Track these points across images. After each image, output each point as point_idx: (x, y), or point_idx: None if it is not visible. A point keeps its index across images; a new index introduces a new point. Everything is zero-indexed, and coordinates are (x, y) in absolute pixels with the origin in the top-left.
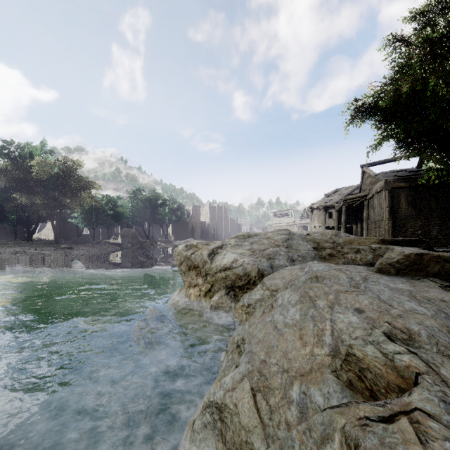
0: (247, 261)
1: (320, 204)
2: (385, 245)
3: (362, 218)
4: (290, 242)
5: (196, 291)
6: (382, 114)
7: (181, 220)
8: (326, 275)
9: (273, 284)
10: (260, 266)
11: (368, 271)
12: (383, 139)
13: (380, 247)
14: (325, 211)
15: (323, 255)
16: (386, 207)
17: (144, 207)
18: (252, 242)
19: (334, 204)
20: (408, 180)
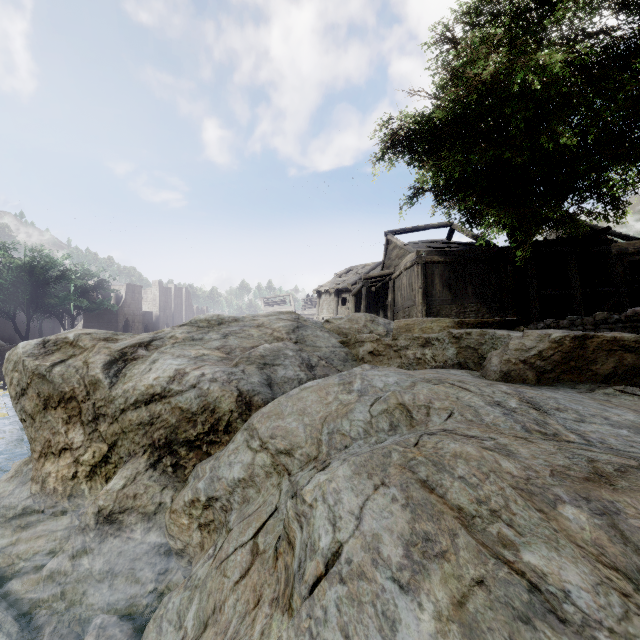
0: (212, 375)
1: (330, 287)
2: (478, 329)
3: (386, 305)
4: (302, 332)
5: (64, 466)
6: (423, 149)
7: (103, 308)
8: (431, 401)
9: (280, 432)
10: (244, 385)
11: (488, 380)
12: (422, 188)
13: (469, 333)
14: (338, 297)
15: (361, 354)
16: (419, 288)
17: (16, 282)
18: (227, 333)
19: (349, 286)
20: (443, 253)
